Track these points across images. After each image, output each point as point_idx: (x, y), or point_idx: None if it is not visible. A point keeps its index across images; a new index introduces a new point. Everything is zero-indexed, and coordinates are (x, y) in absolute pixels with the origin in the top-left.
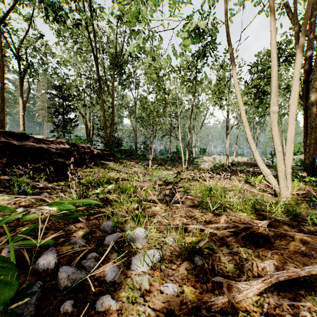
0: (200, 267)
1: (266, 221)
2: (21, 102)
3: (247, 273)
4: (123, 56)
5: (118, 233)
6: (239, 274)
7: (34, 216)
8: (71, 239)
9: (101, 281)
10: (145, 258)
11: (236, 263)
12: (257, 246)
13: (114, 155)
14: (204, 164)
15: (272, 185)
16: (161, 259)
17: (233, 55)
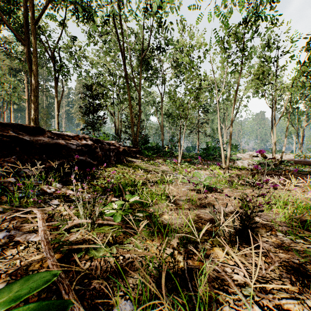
0: None
1: None
2: (56, 102)
3: None
4: (149, 50)
5: None
6: None
7: None
8: None
9: None
10: None
11: None
12: None
13: (141, 152)
14: (242, 162)
15: None
16: None
17: None
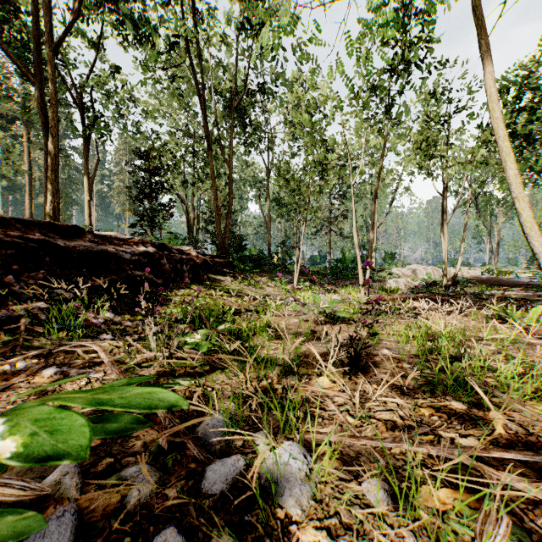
0: None
1: None
2: (86, 180)
3: None
4: (247, 94)
5: (236, 455)
6: None
7: None
8: (126, 465)
9: None
10: None
11: None
12: None
13: (233, 266)
14: (396, 282)
15: None
16: None
17: (485, 42)
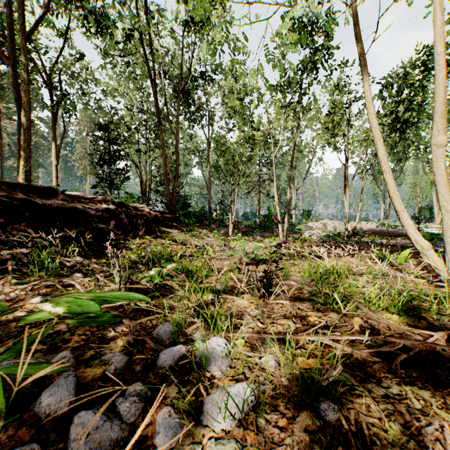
0: (334, 426)
1: (441, 332)
2: (54, 148)
3: (434, 447)
4: (191, 79)
5: (180, 345)
6: (417, 448)
7: (41, 316)
8: (104, 354)
9: (146, 446)
10: (228, 402)
11: (404, 421)
12: (437, 384)
13: (179, 220)
14: (310, 233)
15: (433, 268)
16: (256, 404)
17: (364, 58)
